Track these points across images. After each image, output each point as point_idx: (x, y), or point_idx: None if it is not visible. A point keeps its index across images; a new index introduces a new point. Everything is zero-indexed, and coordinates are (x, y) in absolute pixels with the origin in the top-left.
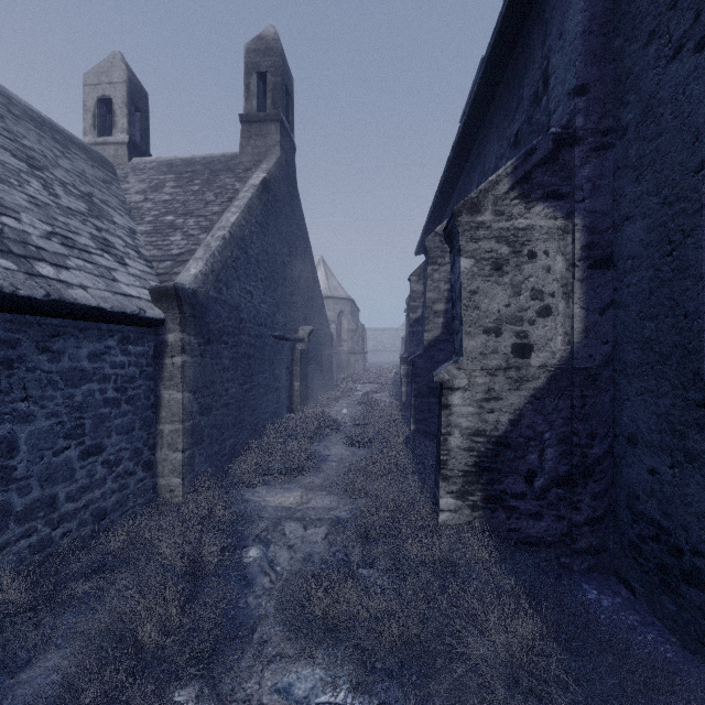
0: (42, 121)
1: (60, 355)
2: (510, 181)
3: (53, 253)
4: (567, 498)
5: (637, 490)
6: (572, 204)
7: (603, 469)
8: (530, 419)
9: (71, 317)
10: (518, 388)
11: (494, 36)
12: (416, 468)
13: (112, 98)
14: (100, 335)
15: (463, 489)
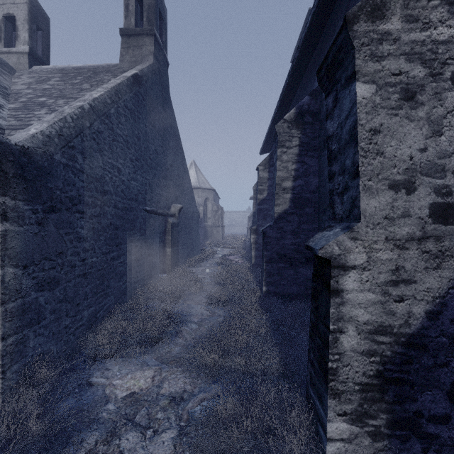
0: None
1: None
2: None
3: None
4: None
5: None
6: None
7: None
8: None
9: None
10: (438, 266)
11: None
12: (273, 336)
13: (15, 16)
14: None
15: (360, 409)
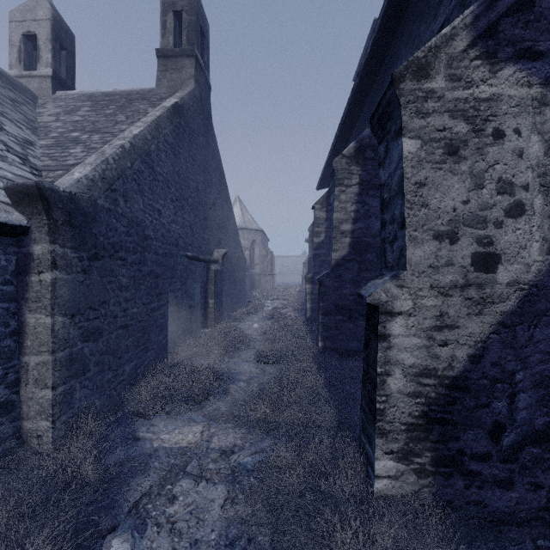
0: None
1: None
2: (469, 34)
3: None
4: (546, 460)
5: None
6: None
7: None
8: (496, 353)
9: None
10: (480, 312)
11: None
12: (329, 393)
13: (37, 34)
14: None
15: (406, 448)
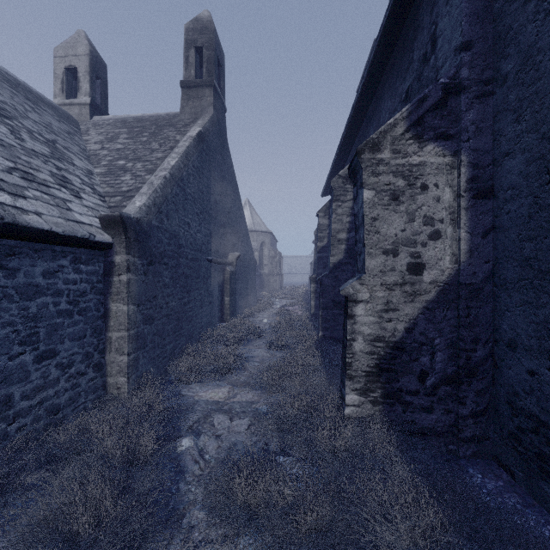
0: (17, 84)
1: (15, 272)
2: (406, 124)
3: (12, 185)
4: (454, 394)
5: (516, 388)
6: (458, 143)
7: (485, 370)
8: (422, 327)
9: (25, 239)
10: (412, 300)
11: (389, 9)
12: (324, 368)
13: (77, 68)
14: (54, 255)
15: (365, 387)
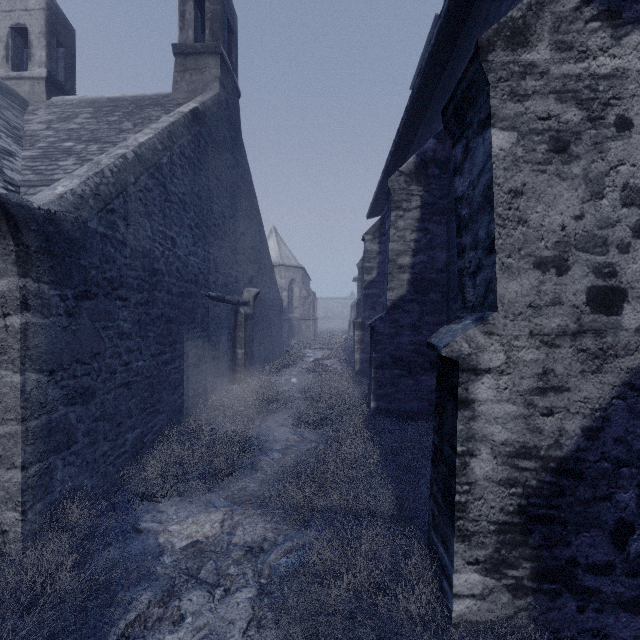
0: None
1: None
2: None
3: None
4: None
5: None
6: None
7: None
8: (621, 426)
9: None
10: (598, 369)
11: None
12: (385, 468)
13: (28, 27)
14: None
15: (496, 556)
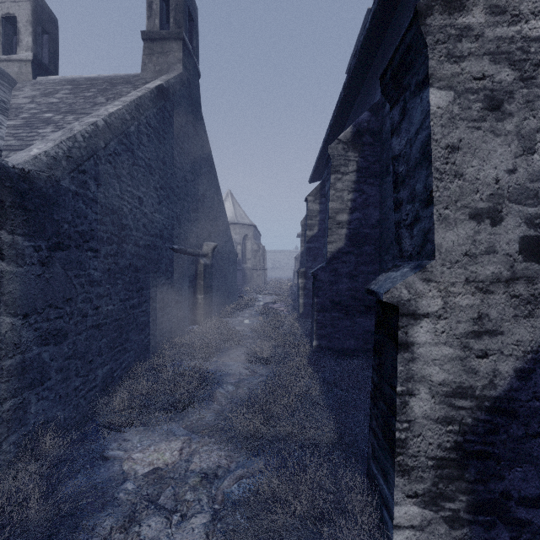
0: None
1: None
2: None
3: None
4: None
5: None
6: None
7: None
8: None
9: None
10: (530, 313)
11: None
12: (326, 400)
13: (17, 16)
14: None
15: (434, 490)
